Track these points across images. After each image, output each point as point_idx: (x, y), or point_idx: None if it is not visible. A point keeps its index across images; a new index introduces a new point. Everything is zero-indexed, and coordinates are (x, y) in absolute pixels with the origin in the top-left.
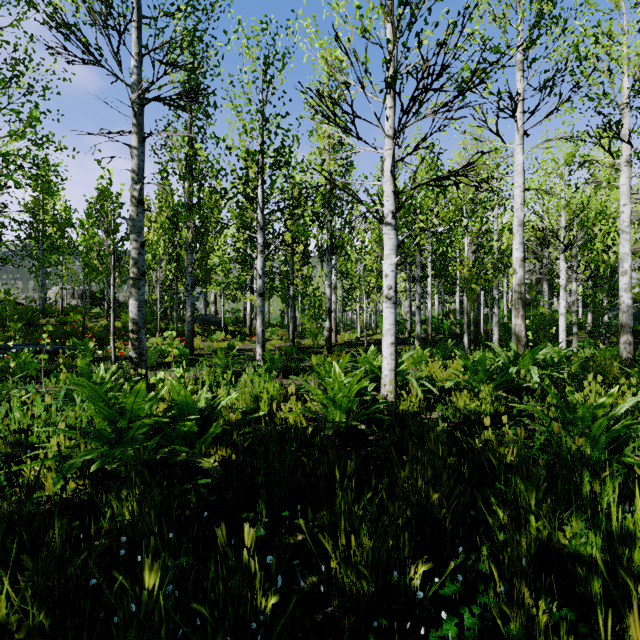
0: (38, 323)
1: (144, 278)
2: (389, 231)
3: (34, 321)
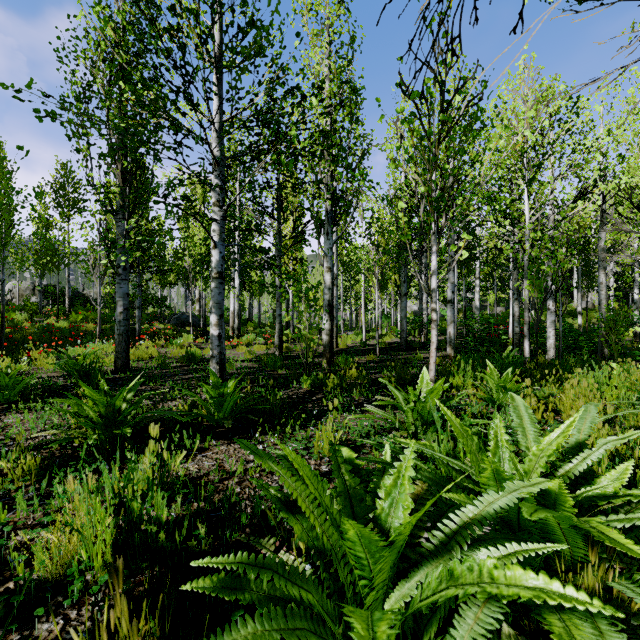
0: None
1: None
2: None
3: None
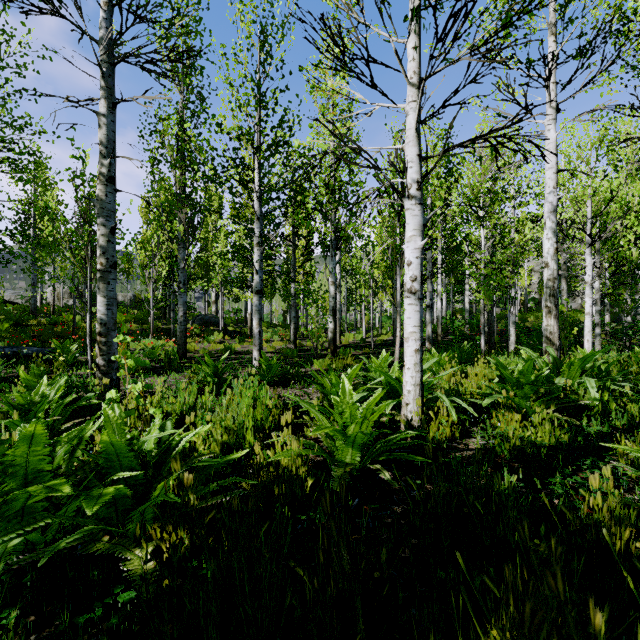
0: (27, 323)
1: (115, 270)
2: (413, 206)
3: (23, 321)
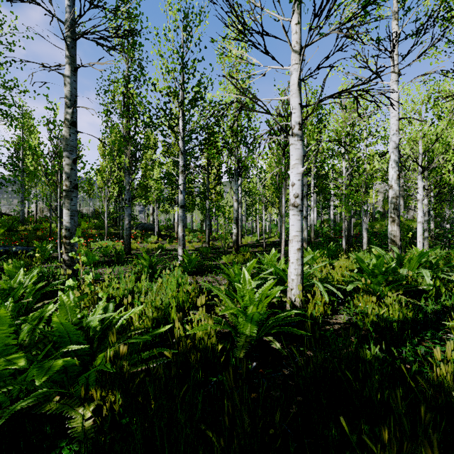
0: (17, 229)
1: (76, 190)
2: (296, 142)
3: (14, 228)
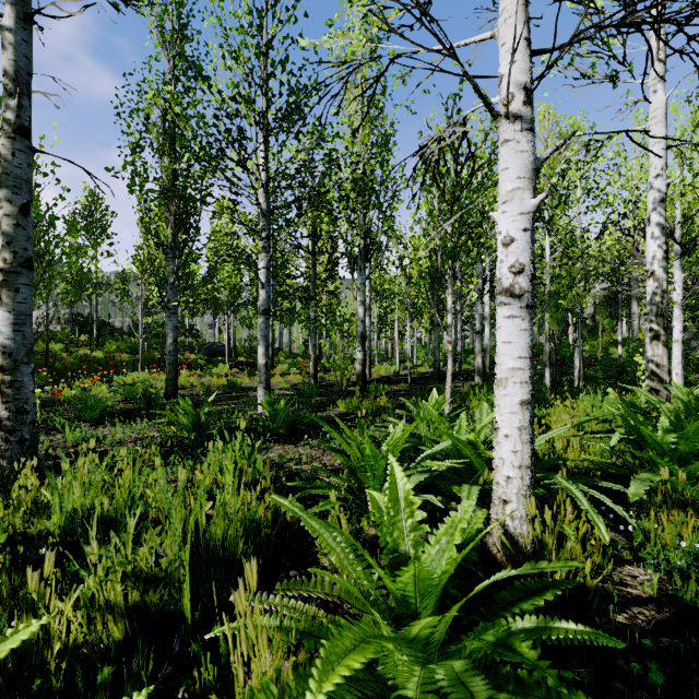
0: None
1: (29, 271)
2: (517, 134)
3: None
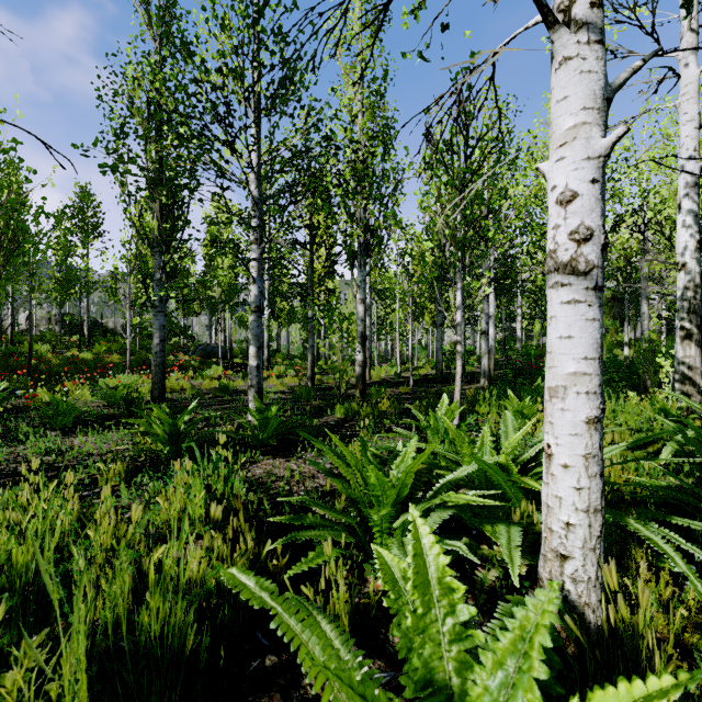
0: None
1: None
2: (581, 49)
3: None
